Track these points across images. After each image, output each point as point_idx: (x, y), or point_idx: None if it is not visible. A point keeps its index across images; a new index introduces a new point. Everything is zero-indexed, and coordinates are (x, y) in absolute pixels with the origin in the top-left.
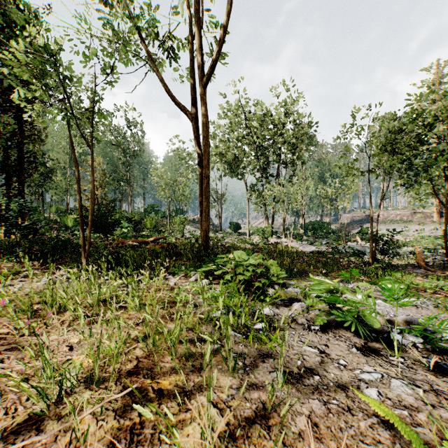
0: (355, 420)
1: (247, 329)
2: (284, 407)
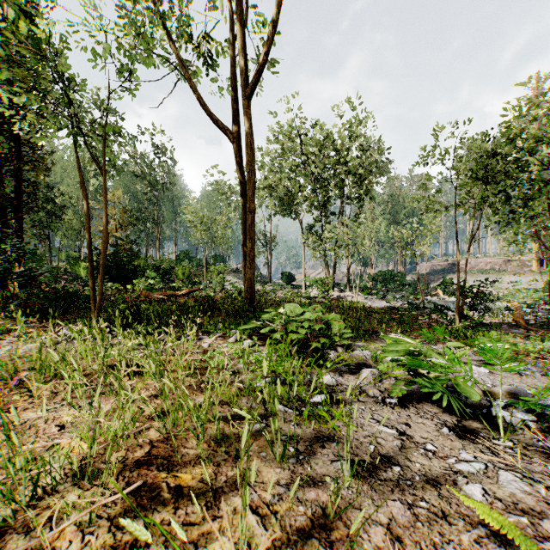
0: (455, 531)
1: (301, 403)
2: (355, 520)
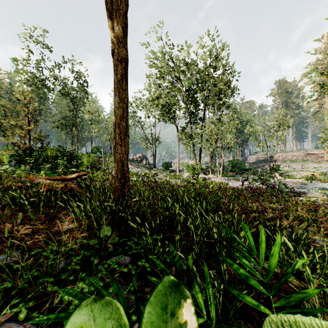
0: None
1: None
2: None
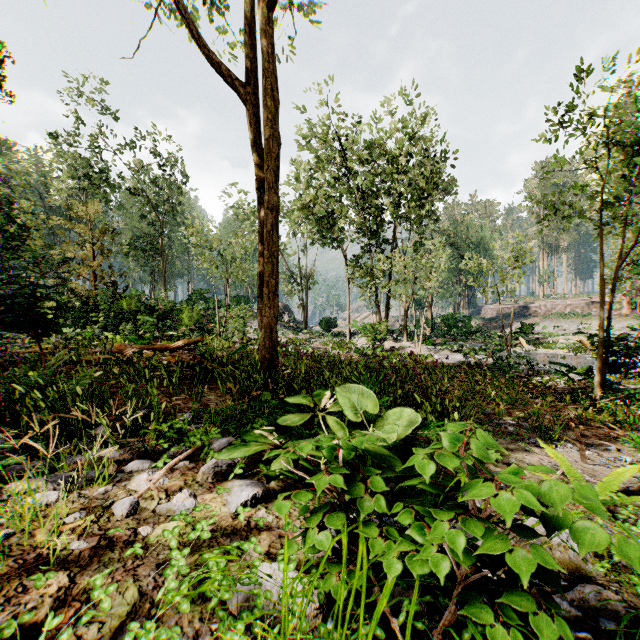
0: None
1: None
2: None
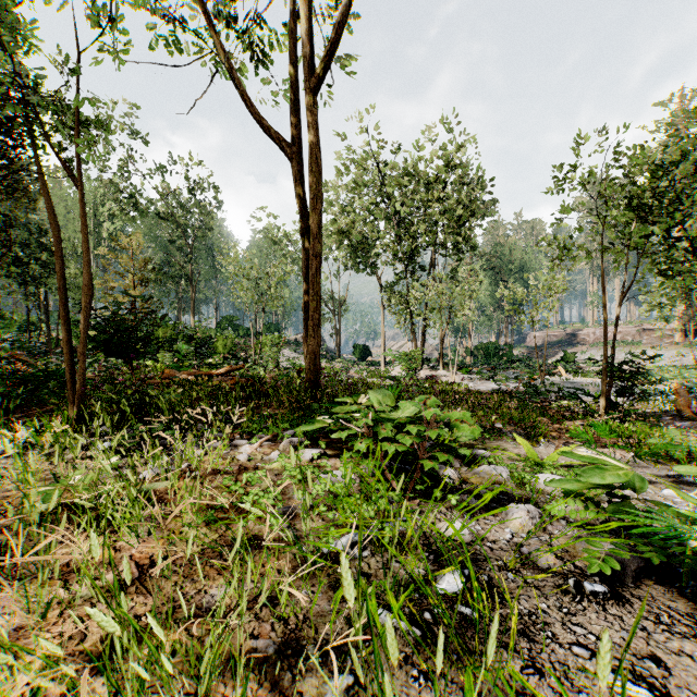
0: None
1: (419, 595)
2: None
